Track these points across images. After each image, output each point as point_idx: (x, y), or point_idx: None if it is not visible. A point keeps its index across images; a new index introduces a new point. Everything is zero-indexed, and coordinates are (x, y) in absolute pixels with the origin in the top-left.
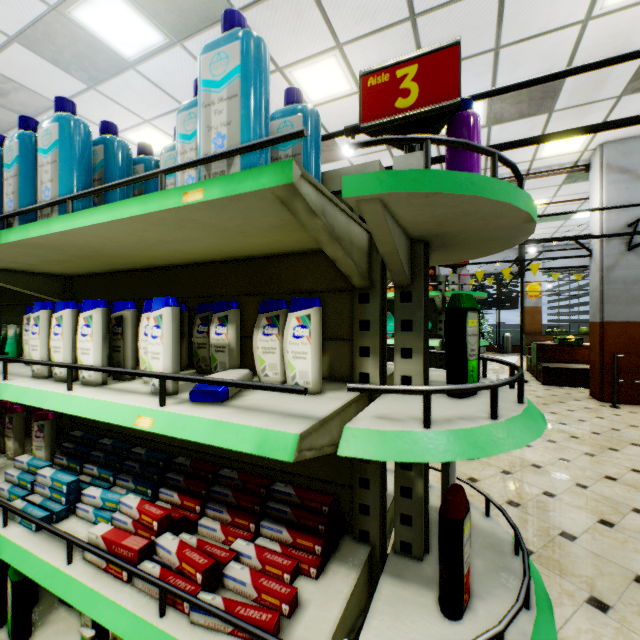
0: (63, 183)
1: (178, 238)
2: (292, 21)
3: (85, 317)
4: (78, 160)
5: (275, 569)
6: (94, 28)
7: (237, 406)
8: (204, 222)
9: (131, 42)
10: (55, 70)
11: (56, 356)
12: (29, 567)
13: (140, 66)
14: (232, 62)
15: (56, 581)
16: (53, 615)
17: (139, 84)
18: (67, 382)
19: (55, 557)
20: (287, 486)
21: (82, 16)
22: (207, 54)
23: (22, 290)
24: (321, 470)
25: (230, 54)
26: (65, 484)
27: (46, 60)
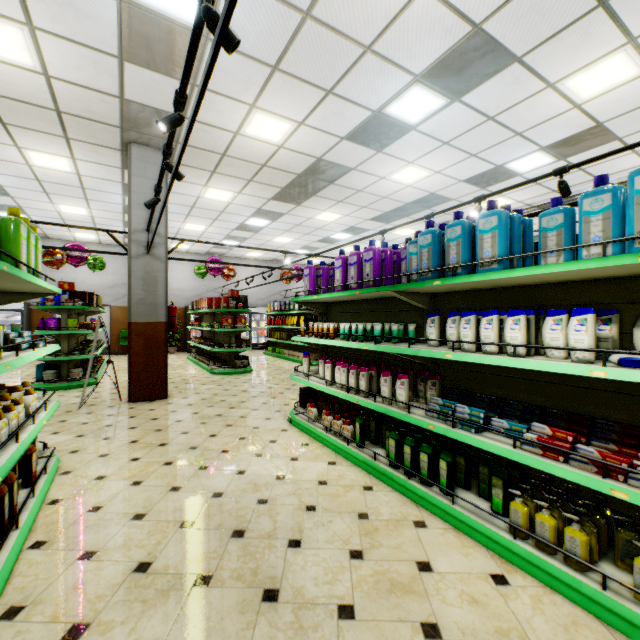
0: (499, 248)
1: (586, 273)
2: (576, 42)
3: (513, 319)
4: (506, 234)
5: None
6: (396, 114)
7: None
8: (630, 266)
9: (419, 113)
10: (360, 148)
11: (486, 340)
12: (487, 447)
13: (420, 126)
14: None
15: (512, 455)
16: (457, 490)
17: (414, 139)
18: (513, 354)
19: (501, 445)
20: None
21: (391, 109)
22: None
23: (414, 303)
24: None
25: None
26: (482, 413)
27: (357, 144)
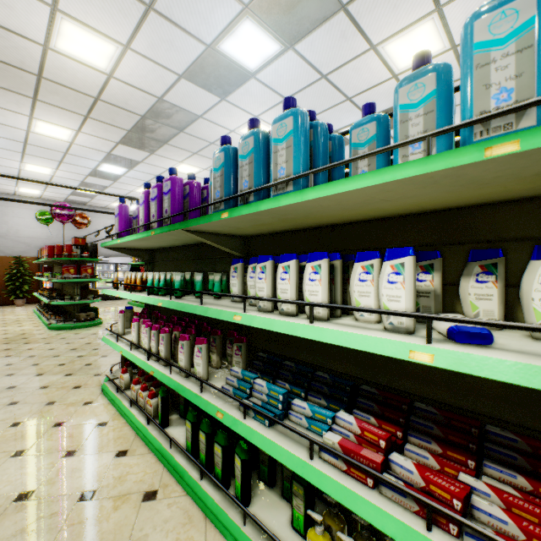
0: (296, 162)
1: (403, 196)
2: None
3: (313, 266)
4: (304, 143)
5: (526, 514)
6: (232, 53)
7: (512, 350)
8: (466, 176)
9: (256, 57)
10: (202, 92)
11: (282, 296)
12: (278, 454)
13: (259, 74)
14: (523, 15)
15: (307, 471)
16: (259, 489)
17: (255, 89)
18: (310, 317)
19: (296, 451)
20: (504, 431)
21: (226, 47)
22: (483, 17)
23: (222, 248)
24: (534, 420)
25: (520, 8)
26: (281, 394)
27: (198, 86)
